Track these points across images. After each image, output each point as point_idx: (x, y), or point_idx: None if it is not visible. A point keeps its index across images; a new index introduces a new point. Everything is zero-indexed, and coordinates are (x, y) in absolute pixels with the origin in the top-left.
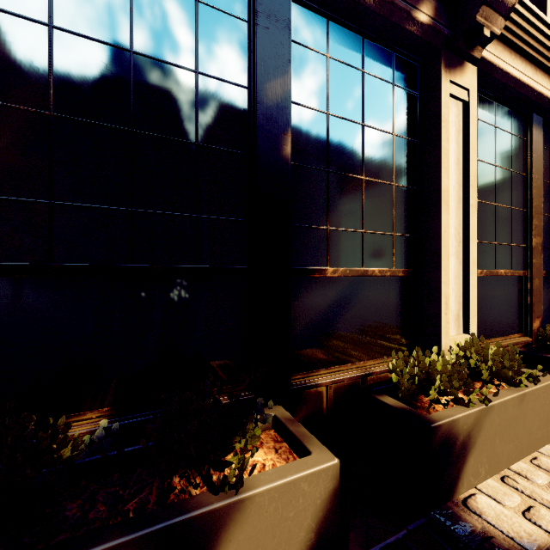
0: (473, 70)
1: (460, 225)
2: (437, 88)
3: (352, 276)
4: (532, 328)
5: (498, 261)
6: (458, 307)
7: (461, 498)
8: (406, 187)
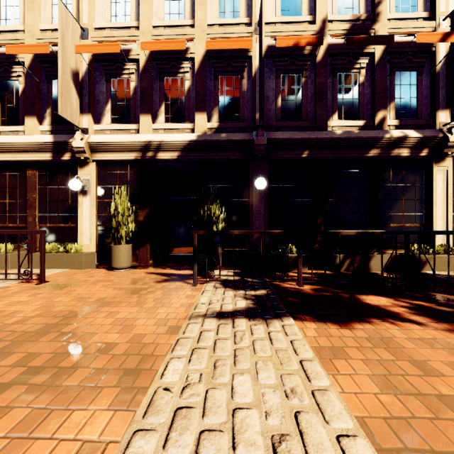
0: (450, 159)
1: (444, 210)
2: (432, 169)
3: (399, 226)
4: None
5: None
6: (443, 236)
7: (422, 271)
8: (421, 199)
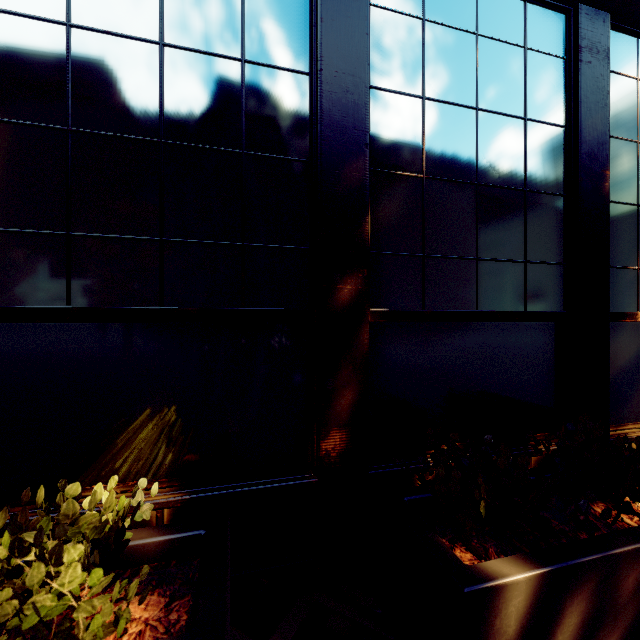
0: None
1: None
2: None
3: None
4: None
5: None
6: None
7: None
8: None
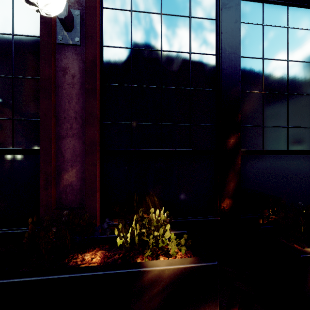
0: None
1: None
2: None
3: None
4: None
5: None
6: None
7: None
8: None
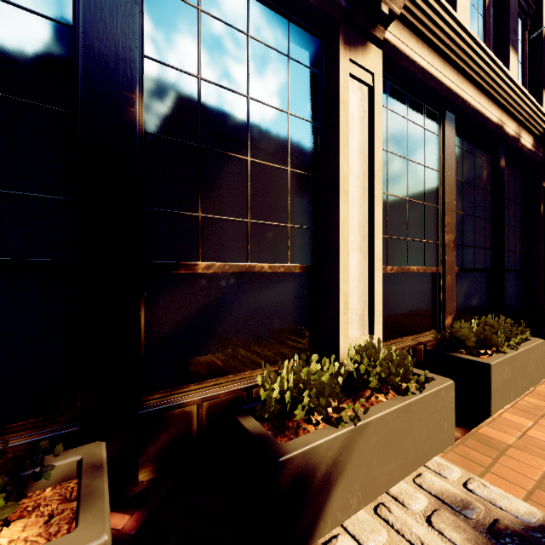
0: (378, 52)
1: (364, 218)
2: (336, 65)
3: (234, 272)
4: (444, 325)
5: (410, 258)
6: (362, 306)
7: (319, 543)
8: (305, 174)
